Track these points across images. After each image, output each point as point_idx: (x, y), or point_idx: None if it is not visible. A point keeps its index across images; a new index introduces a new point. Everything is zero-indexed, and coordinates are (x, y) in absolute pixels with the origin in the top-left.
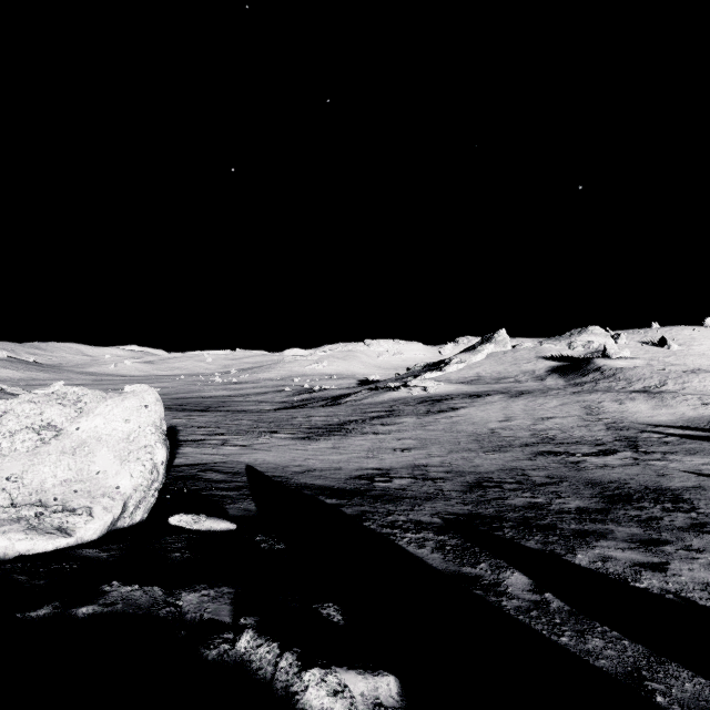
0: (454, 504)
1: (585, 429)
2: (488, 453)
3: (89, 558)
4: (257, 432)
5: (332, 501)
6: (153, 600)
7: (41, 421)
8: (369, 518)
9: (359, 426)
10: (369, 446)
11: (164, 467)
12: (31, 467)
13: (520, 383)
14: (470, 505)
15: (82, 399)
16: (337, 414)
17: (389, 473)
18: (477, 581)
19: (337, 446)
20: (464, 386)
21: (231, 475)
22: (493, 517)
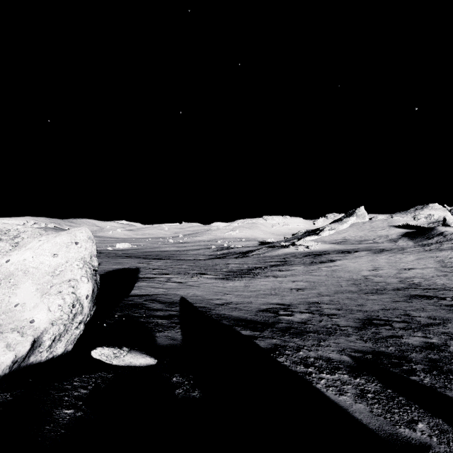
0: (354, 340)
1: (444, 278)
2: (368, 294)
3: None
4: (191, 273)
5: (246, 333)
6: None
7: None
8: (282, 353)
9: (263, 271)
10: (272, 286)
11: (90, 300)
12: None
13: (378, 244)
14: (370, 342)
15: (21, 235)
16: (246, 262)
17: (290, 308)
18: None
19: (248, 285)
20: (336, 245)
21: (167, 305)
22: (398, 357)
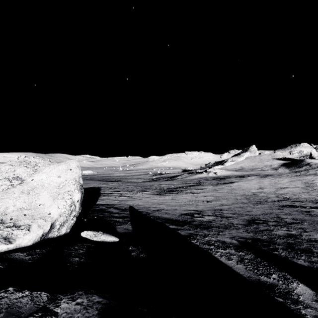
0: (242, 232)
1: (307, 194)
2: (254, 204)
3: (15, 260)
4: (136, 190)
5: (172, 227)
6: (35, 307)
7: (13, 175)
8: (195, 238)
9: (184, 189)
10: (190, 199)
11: (79, 203)
12: (2, 200)
13: (264, 171)
14: (251, 233)
15: (38, 165)
16: (173, 184)
17: (202, 212)
18: (274, 289)
19: (174, 198)
20: (235, 172)
21: (121, 210)
22: (268, 241)
